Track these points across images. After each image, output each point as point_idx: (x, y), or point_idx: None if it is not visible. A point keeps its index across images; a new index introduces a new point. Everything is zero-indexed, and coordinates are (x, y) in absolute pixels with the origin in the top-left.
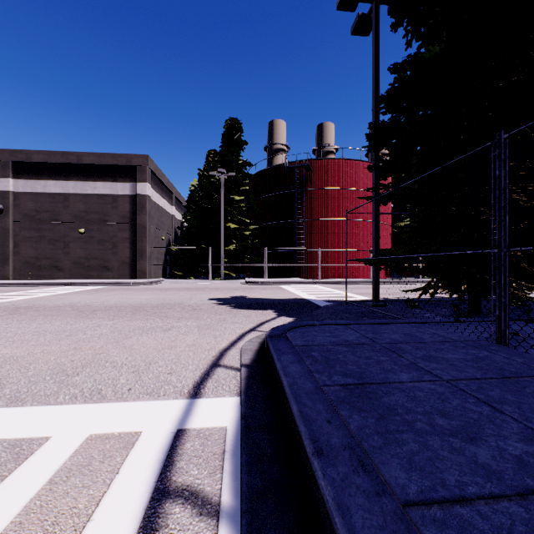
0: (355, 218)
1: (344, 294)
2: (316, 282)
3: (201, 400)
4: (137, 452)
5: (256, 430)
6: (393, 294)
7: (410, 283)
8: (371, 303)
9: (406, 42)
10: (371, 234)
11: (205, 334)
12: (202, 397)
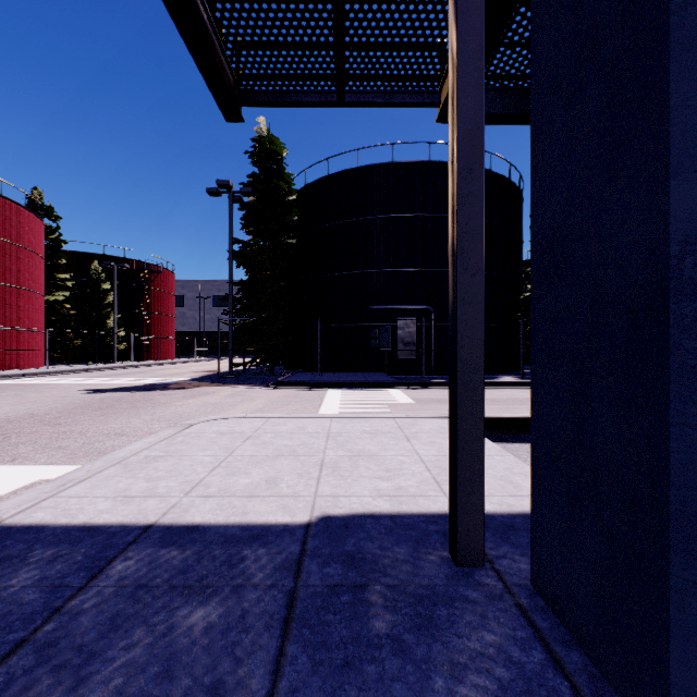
0: (20, 285)
1: (150, 378)
2: (27, 374)
3: (329, 390)
4: (348, 391)
5: (346, 387)
6: (176, 375)
7: (119, 368)
8: (231, 376)
9: (242, 227)
10: (37, 308)
11: (258, 391)
12: (328, 390)
